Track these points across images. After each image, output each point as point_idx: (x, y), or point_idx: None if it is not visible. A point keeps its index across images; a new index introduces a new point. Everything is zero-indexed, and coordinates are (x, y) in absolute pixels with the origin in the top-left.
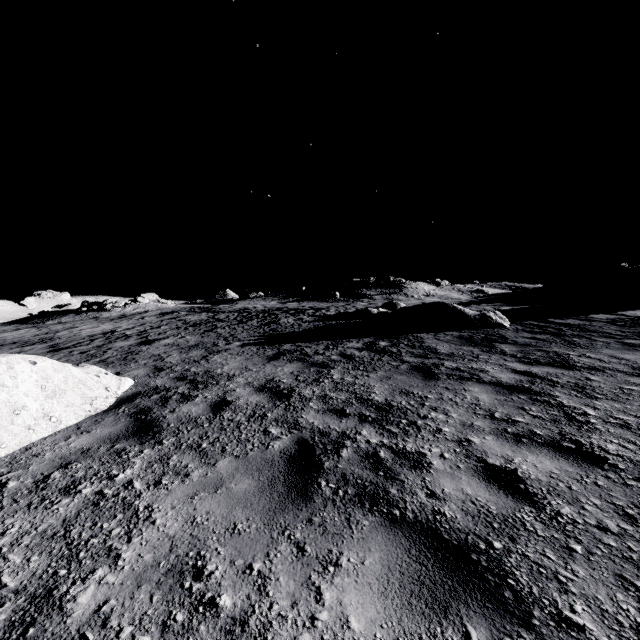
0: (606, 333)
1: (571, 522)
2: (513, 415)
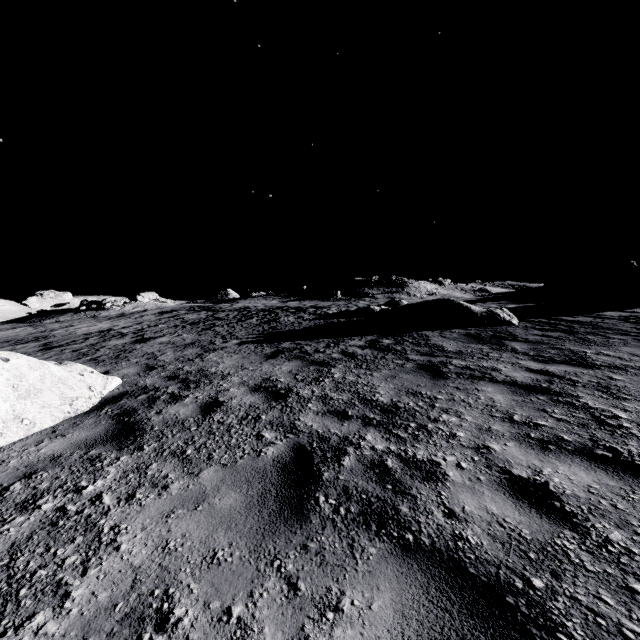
0: (621, 330)
1: (625, 552)
2: (534, 418)
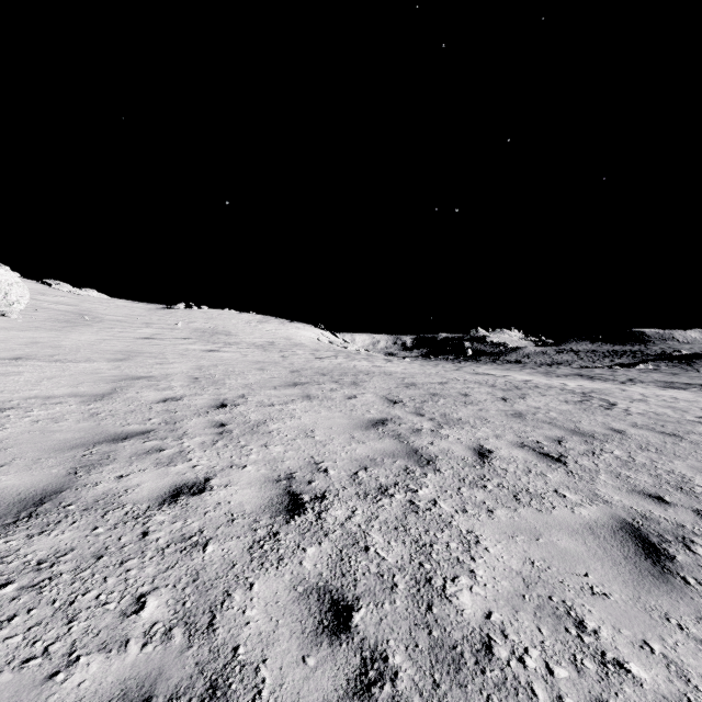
0: None
1: None
2: None
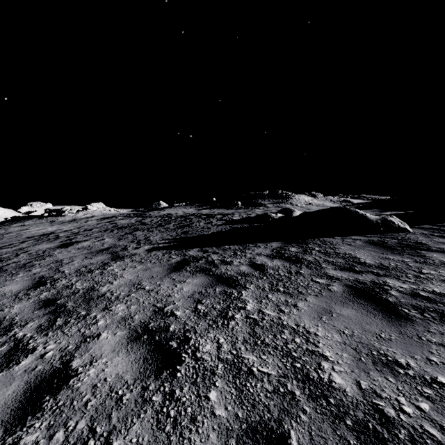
0: None
1: None
2: None
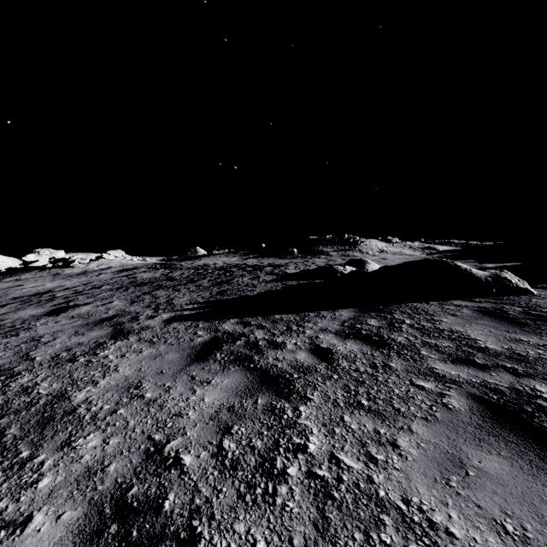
0: None
1: None
2: None
